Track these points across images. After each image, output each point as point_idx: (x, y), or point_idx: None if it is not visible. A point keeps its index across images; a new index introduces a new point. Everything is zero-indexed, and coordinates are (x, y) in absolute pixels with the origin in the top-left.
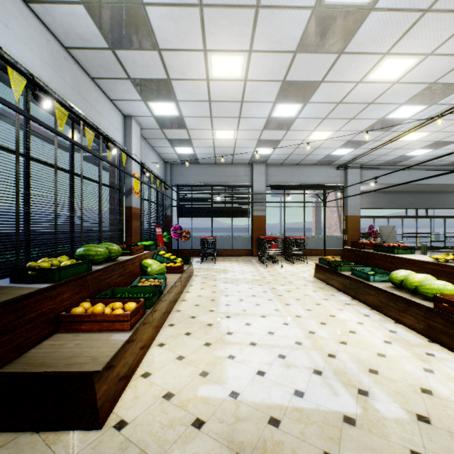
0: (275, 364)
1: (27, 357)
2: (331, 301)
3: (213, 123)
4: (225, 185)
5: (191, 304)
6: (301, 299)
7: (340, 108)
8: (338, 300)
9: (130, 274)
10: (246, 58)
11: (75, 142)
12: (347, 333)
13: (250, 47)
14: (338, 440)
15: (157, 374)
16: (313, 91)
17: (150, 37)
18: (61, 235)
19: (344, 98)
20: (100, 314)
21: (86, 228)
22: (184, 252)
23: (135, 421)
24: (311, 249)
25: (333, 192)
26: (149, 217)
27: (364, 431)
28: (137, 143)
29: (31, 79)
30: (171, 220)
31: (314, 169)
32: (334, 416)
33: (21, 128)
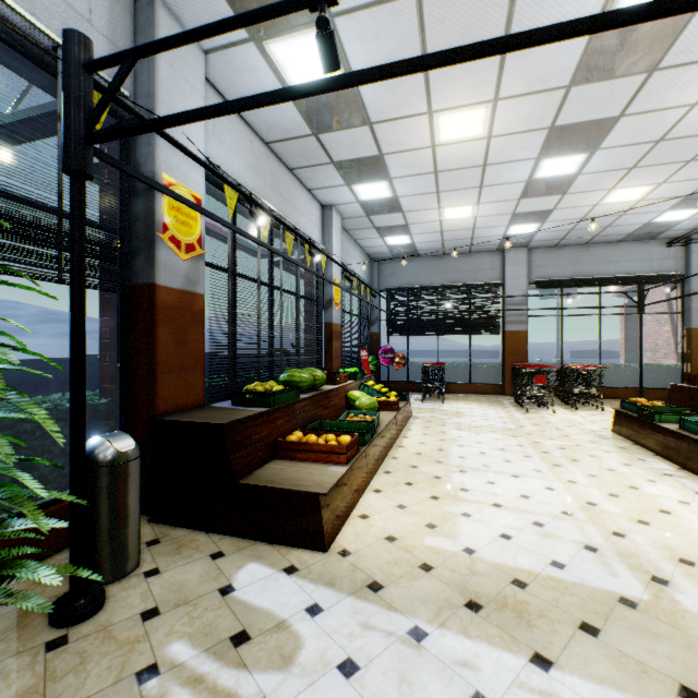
0: (527, 531)
1: (257, 475)
2: (636, 468)
3: (440, 199)
4: (459, 285)
5: (410, 452)
6: (582, 460)
7: (661, 148)
8: (651, 468)
9: (335, 407)
10: (489, 110)
11: (282, 254)
12: (654, 511)
13: (494, 95)
14: (604, 616)
15: (375, 518)
16: (606, 132)
17: (360, 112)
18: (263, 359)
19: (668, 133)
20: (316, 443)
21: (265, 350)
22: (396, 385)
23: (359, 552)
24: (614, 387)
25: (660, 287)
26: (351, 336)
27: (647, 616)
28: (338, 239)
29: (249, 197)
30: (378, 340)
31: (620, 249)
32: (605, 594)
33: (219, 238)
